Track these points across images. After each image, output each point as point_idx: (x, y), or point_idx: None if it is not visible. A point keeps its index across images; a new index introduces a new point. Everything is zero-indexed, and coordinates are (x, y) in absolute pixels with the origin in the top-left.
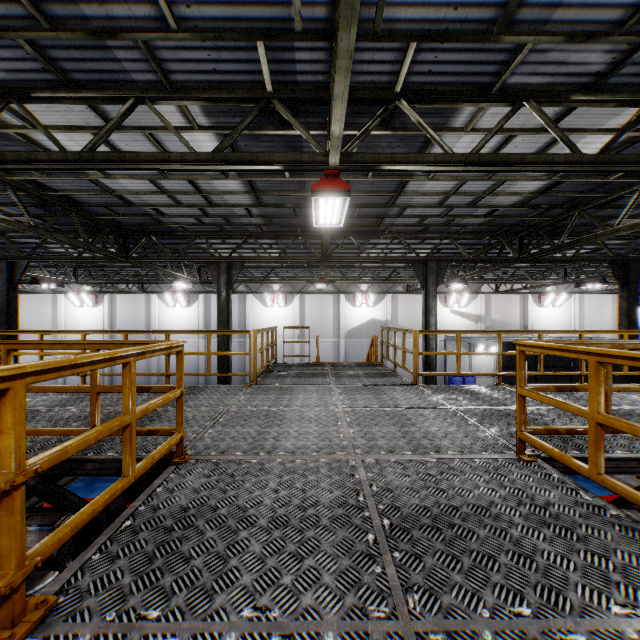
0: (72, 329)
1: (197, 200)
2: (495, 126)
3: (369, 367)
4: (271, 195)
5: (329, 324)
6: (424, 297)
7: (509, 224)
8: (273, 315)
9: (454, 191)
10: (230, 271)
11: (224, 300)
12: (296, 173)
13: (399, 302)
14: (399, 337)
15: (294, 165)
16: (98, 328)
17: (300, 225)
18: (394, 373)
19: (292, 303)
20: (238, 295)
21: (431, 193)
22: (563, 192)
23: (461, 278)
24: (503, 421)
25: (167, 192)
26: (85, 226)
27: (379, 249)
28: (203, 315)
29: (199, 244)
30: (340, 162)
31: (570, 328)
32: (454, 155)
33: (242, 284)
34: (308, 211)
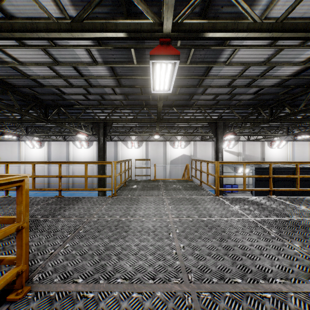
0: (28, 159)
1: (82, 83)
2: (296, 0)
3: (185, 182)
4: (126, 79)
5: (161, 157)
6: (215, 142)
7: (266, 99)
8: (132, 152)
9: (240, 75)
10: (105, 127)
11: (101, 144)
12: (141, 61)
13: (197, 145)
14: (197, 164)
15: (135, 32)
16: (42, 159)
17: (145, 100)
18: (201, 187)
19: (142, 146)
20: (114, 142)
21: (225, 76)
22: (307, 76)
23: (233, 132)
24: (297, 233)
25: (62, 76)
26: (22, 101)
27: (189, 116)
28: (96, 152)
29: (89, 113)
30: (172, 30)
31: (287, 159)
32: (263, 24)
33: (116, 136)
34: (149, 91)
